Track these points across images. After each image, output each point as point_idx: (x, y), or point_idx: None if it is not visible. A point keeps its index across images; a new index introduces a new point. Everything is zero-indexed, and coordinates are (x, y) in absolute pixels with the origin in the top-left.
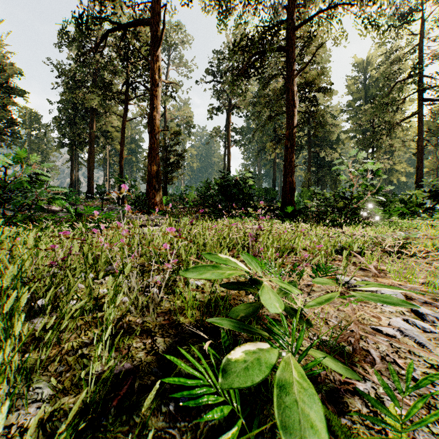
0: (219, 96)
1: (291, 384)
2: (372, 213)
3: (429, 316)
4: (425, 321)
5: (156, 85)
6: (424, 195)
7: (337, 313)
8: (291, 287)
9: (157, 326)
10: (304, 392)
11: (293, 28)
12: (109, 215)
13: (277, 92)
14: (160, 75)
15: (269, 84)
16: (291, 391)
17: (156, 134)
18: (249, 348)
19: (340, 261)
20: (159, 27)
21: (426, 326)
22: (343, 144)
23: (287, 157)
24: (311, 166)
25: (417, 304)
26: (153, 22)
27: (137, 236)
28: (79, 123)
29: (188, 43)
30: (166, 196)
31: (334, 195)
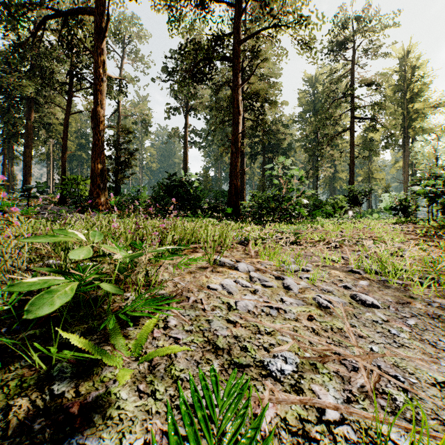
0: (176, 96)
1: (58, 291)
2: (300, 214)
3: (255, 278)
4: (252, 281)
5: (101, 79)
6: (346, 199)
7: (192, 279)
8: (121, 251)
9: (25, 291)
10: (64, 294)
11: (238, 40)
12: (26, 210)
13: (226, 99)
14: (105, 70)
15: (221, 90)
16: (55, 293)
17: (101, 131)
18: (46, 278)
19: (236, 249)
20: (104, 20)
21: (245, 283)
22: (295, 152)
23: (233, 161)
24: (265, 171)
25: (260, 273)
26: (98, 14)
27: (43, 228)
28: (12, 111)
29: (144, 38)
30: (114, 196)
31: (268, 197)
